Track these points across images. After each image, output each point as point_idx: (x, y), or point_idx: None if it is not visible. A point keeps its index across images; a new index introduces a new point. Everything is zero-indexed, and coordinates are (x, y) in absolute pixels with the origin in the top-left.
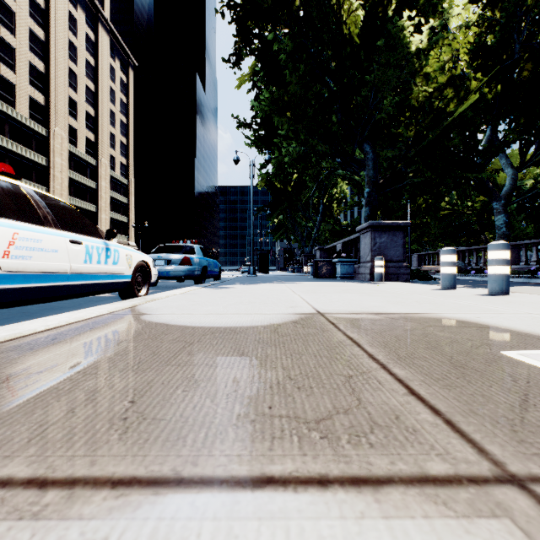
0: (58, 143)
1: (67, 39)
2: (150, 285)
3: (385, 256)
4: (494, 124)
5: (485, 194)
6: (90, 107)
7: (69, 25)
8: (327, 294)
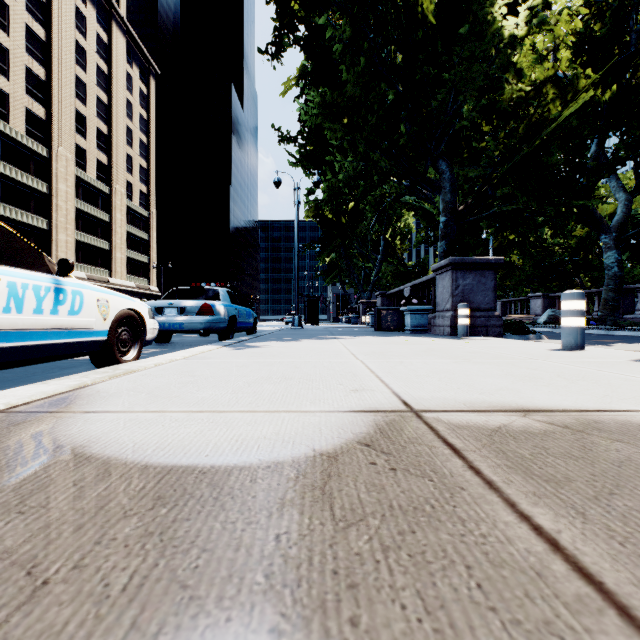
0: (62, 166)
1: (74, 40)
2: (145, 344)
3: (470, 302)
4: (601, 137)
5: (591, 225)
6: (102, 123)
7: (76, 23)
8: (404, 358)
